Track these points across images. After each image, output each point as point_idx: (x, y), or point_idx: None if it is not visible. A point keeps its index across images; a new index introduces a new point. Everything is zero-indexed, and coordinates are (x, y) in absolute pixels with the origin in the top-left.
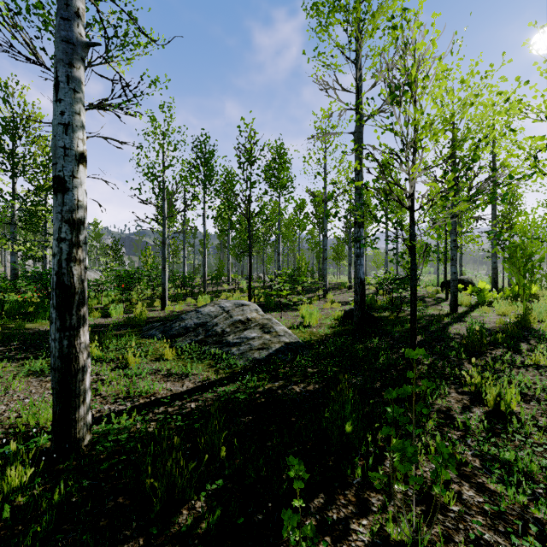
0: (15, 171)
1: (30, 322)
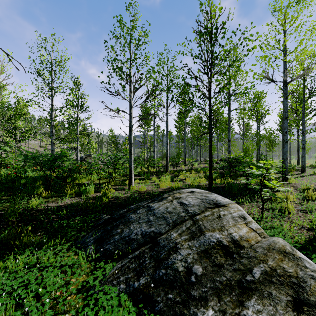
0: (53, 94)
1: (13, 199)
